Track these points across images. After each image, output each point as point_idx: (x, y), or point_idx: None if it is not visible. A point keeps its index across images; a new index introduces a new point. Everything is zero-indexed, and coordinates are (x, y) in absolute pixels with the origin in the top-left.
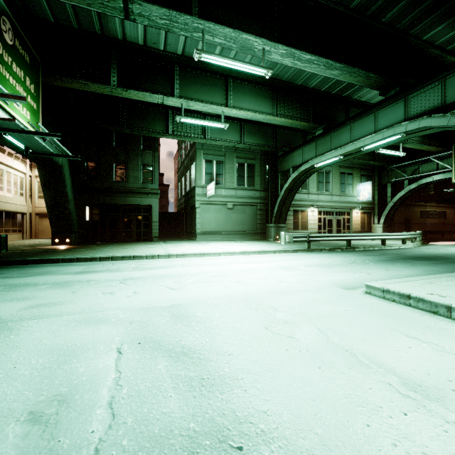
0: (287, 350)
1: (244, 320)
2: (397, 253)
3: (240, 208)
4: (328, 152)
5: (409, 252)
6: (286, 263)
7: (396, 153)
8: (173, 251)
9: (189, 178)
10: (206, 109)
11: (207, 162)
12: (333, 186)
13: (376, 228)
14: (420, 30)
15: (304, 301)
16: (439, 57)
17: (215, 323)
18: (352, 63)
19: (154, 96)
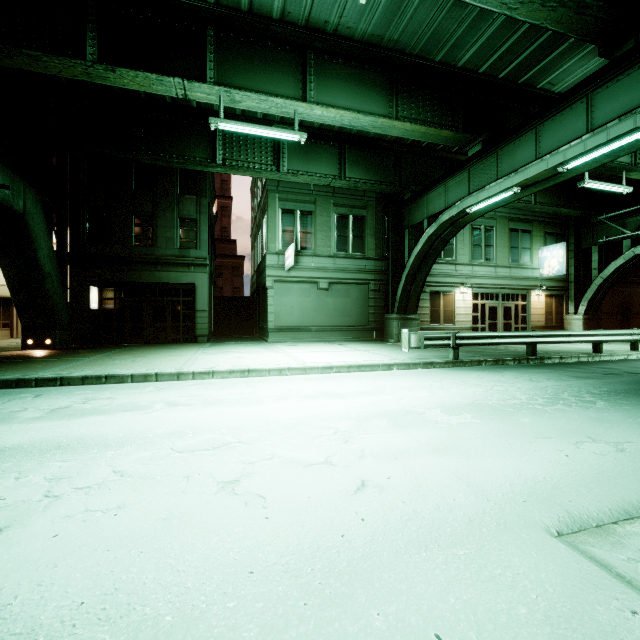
0: None
1: None
2: (637, 372)
3: (341, 289)
4: (492, 183)
5: None
6: (403, 399)
7: (615, 189)
8: (198, 364)
9: (261, 242)
10: (267, 108)
11: (286, 213)
12: (497, 252)
13: (572, 321)
14: None
15: None
16: None
17: None
18: None
19: (167, 81)
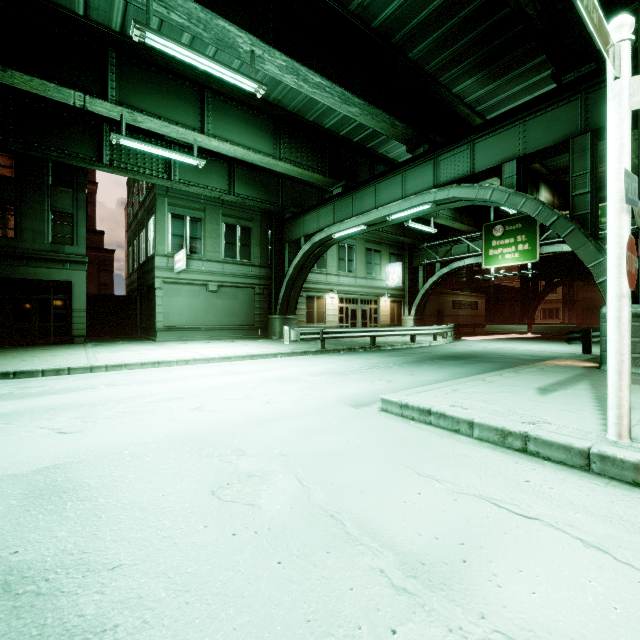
0: (234, 535)
1: (177, 483)
2: (427, 352)
3: (230, 291)
4: (349, 219)
5: (439, 350)
6: (286, 372)
7: (427, 229)
8: (104, 360)
9: (145, 241)
10: (167, 132)
11: (176, 218)
12: (357, 266)
13: (407, 321)
14: (450, 80)
15: (293, 432)
16: (469, 118)
17: (117, 498)
18: (374, 103)
19: (66, 91)
